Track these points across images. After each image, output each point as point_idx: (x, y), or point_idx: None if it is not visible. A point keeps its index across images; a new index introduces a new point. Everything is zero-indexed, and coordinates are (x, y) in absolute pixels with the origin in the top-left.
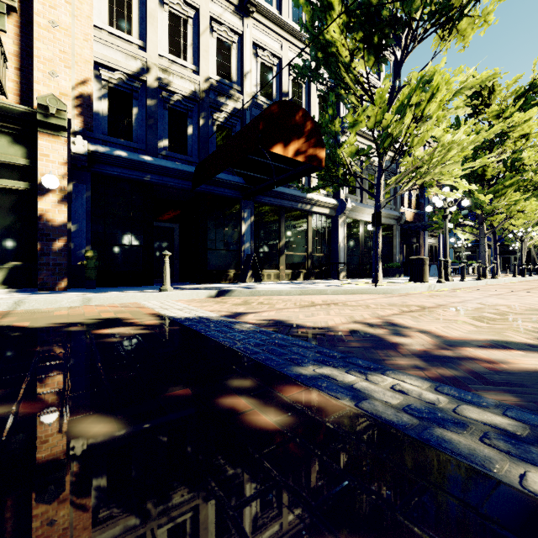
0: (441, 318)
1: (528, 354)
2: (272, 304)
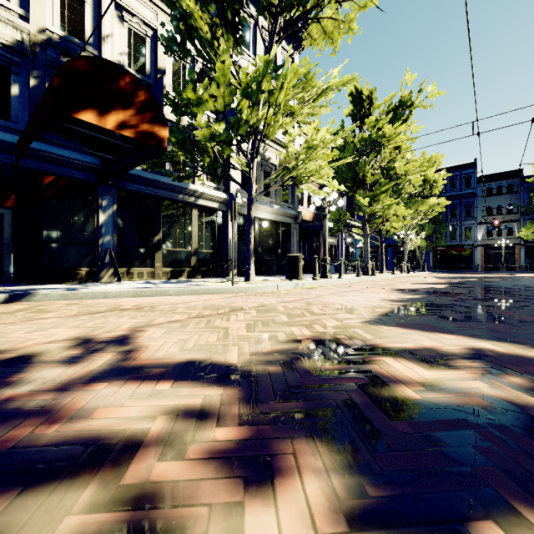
0: (216, 324)
1: (173, 389)
2: (49, 312)
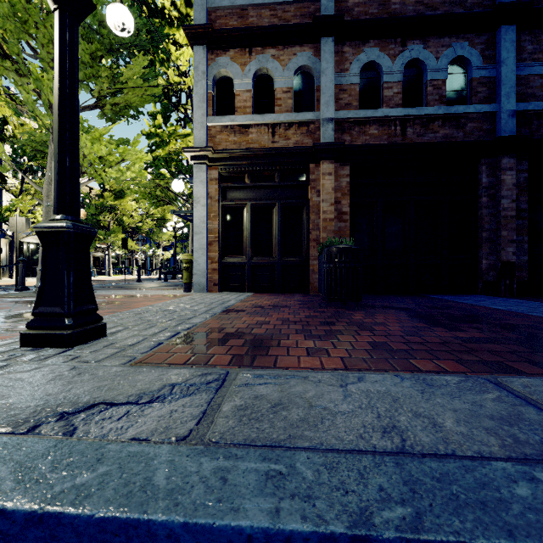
0: None
1: None
2: None
